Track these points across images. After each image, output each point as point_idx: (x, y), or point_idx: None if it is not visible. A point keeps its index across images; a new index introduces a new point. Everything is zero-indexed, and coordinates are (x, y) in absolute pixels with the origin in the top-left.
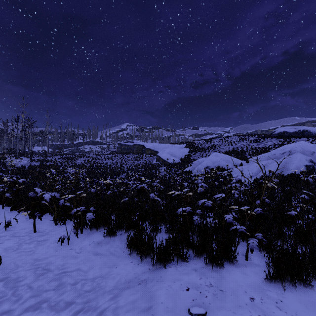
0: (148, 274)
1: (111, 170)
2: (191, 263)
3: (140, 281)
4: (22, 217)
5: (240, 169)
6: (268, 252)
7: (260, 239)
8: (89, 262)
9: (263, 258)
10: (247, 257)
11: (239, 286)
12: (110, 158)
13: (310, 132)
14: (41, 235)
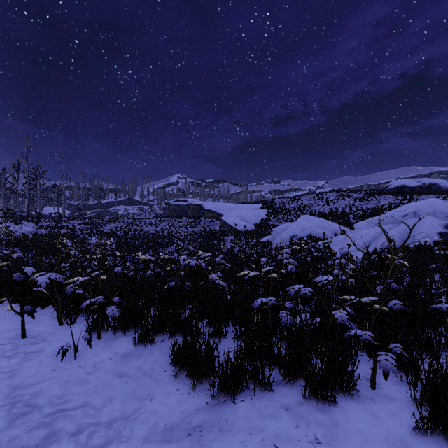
0: (204, 414)
1: (154, 240)
2: (279, 394)
3: (191, 428)
4: (10, 313)
5: (342, 239)
6: (414, 376)
7: (400, 355)
8: (106, 390)
9: (400, 384)
10: (374, 384)
11: (369, 443)
12: (153, 224)
13: (440, 186)
14: (33, 343)
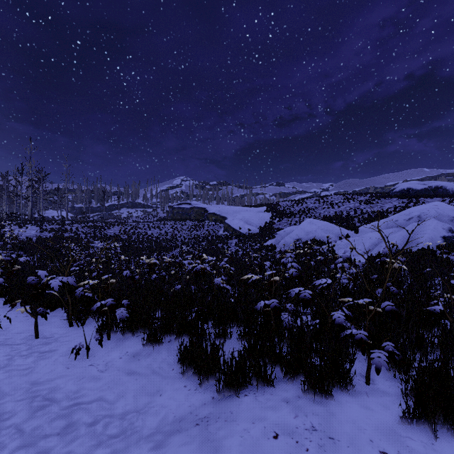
0: (211, 407)
1: (158, 244)
2: (280, 389)
3: (199, 419)
4: (21, 315)
5: (346, 243)
6: (404, 372)
7: (391, 352)
8: (118, 386)
9: (393, 381)
10: (369, 380)
11: (360, 430)
12: (157, 227)
13: (446, 189)
14: (46, 343)
